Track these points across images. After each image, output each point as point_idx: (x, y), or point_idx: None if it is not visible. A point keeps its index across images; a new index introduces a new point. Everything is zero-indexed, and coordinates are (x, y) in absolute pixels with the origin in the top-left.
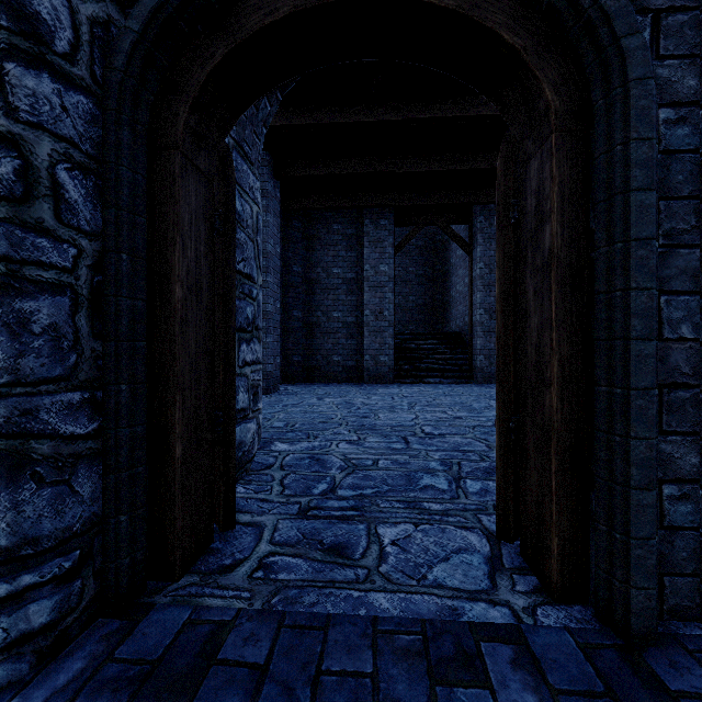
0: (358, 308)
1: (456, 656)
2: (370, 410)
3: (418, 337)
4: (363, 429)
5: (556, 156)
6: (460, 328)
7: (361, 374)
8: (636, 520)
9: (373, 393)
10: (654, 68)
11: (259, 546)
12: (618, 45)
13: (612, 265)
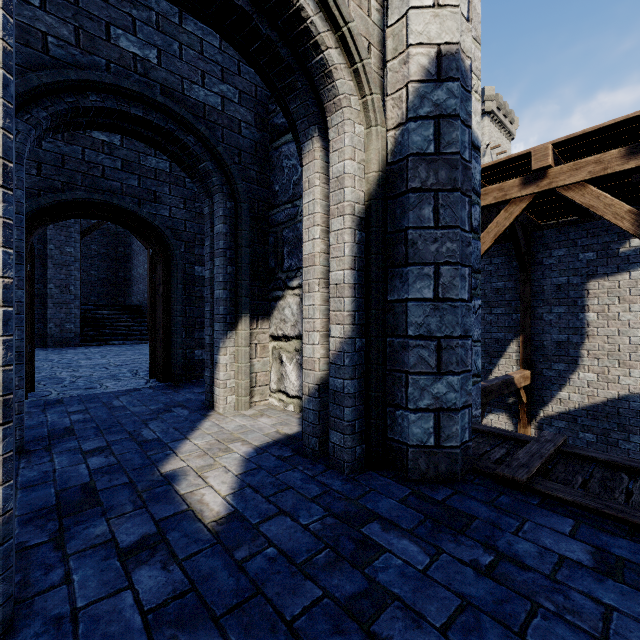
0: (40, 281)
1: (135, 390)
2: (71, 361)
3: (102, 308)
4: (73, 367)
5: (163, 270)
6: (141, 302)
7: (44, 340)
8: (178, 356)
9: (64, 353)
10: (185, 255)
11: (53, 392)
12: (175, 251)
13: (174, 300)
